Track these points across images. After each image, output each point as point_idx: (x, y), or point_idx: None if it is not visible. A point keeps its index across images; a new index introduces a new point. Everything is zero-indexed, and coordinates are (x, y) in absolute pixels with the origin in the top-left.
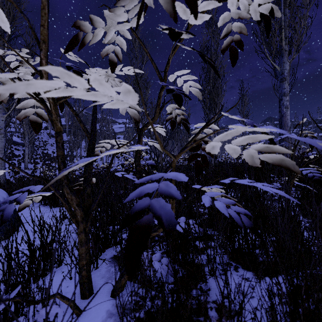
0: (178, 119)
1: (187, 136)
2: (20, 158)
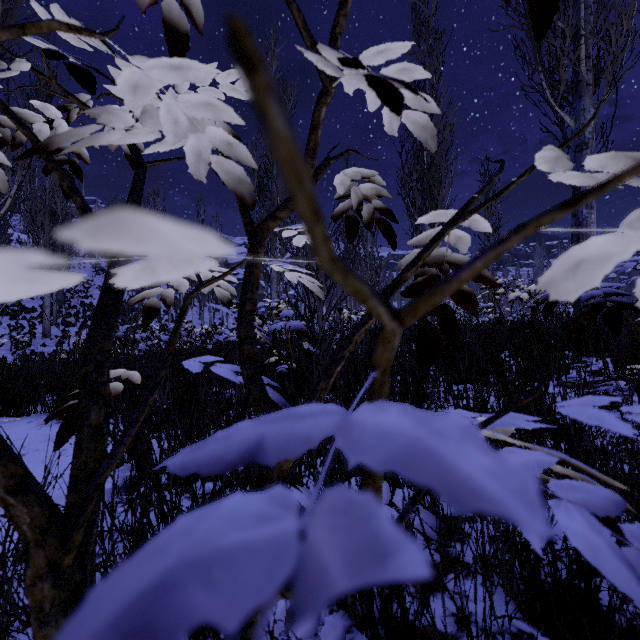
0: (366, 211)
1: (373, 270)
2: (36, 315)
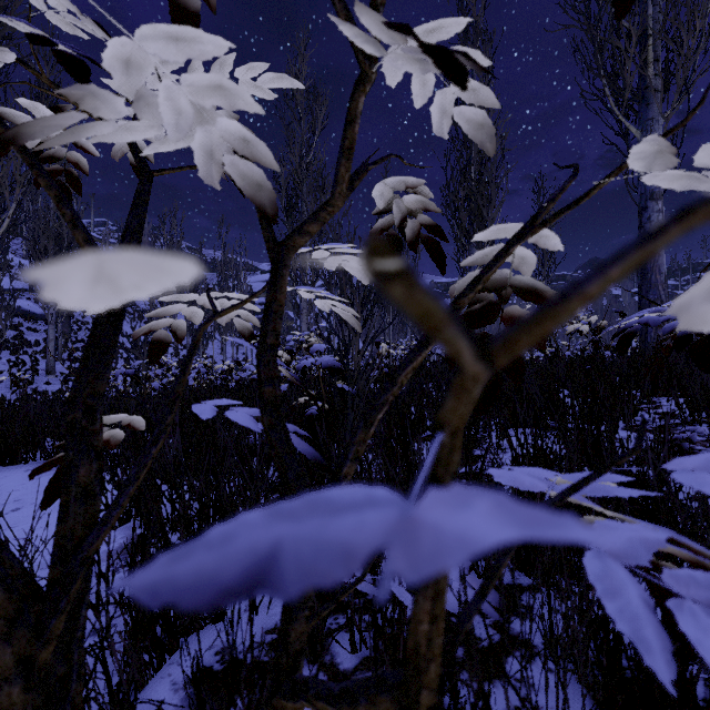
0: (410, 229)
1: None
2: (39, 350)
